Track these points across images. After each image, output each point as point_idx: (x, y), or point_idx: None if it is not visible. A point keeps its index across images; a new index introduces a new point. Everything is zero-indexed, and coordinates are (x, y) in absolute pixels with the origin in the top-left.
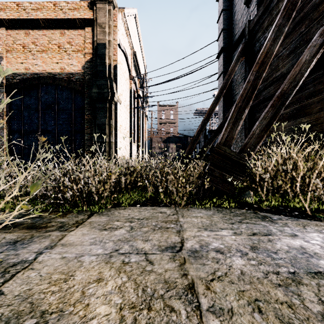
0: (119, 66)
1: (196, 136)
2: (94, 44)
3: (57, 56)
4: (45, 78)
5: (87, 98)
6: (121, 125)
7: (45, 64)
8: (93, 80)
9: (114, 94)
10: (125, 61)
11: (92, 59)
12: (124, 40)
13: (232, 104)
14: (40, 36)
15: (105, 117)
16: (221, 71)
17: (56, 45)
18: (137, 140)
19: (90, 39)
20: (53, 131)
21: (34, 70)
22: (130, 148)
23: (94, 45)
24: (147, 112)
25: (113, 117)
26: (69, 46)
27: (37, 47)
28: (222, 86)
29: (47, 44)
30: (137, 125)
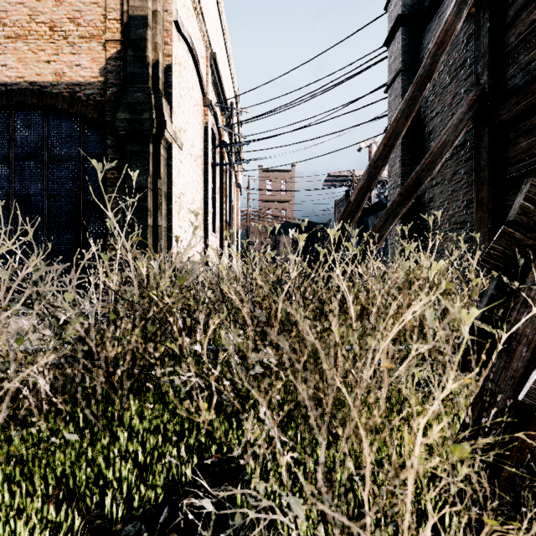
0: (178, 70)
1: (355, 203)
2: (124, 18)
3: (49, 49)
4: (22, 94)
5: (110, 136)
6: (184, 193)
7: (23, 63)
8: (120, 94)
9: (164, 125)
10: (194, 66)
11: (120, 55)
12: (190, 21)
13: (423, 140)
14: (12, 5)
15: (146, 172)
16: (399, 67)
17: (47, 24)
18: (220, 228)
19: (116, 12)
20: (40, 205)
21: (0, 76)
22: (205, 241)
23: (124, 20)
24: (241, 178)
25: (163, 173)
26: (72, 27)
27: (6, 28)
28: (422, 74)
29: (28, 22)
30: (221, 200)
